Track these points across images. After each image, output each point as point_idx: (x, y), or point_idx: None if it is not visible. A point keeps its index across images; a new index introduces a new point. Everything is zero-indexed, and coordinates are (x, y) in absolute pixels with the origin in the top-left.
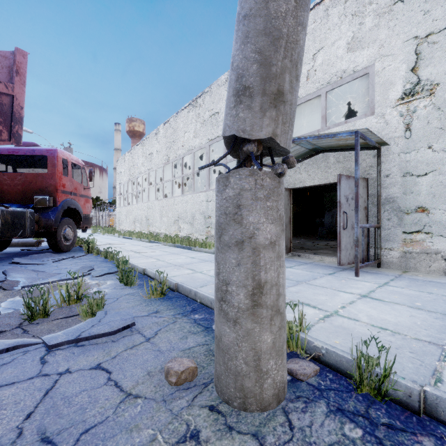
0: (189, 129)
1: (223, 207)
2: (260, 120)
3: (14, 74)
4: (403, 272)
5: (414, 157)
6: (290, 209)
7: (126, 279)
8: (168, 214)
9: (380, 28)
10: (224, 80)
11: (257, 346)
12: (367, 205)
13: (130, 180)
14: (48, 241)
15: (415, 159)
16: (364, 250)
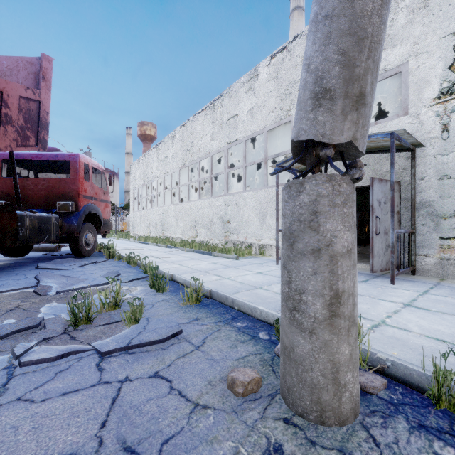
0: (206, 133)
1: (296, 213)
2: (341, 123)
3: (40, 80)
4: (441, 280)
5: (452, 159)
6: None
7: (158, 285)
8: (185, 219)
9: (414, 25)
10: (244, 82)
11: (335, 358)
12: (400, 210)
13: (145, 184)
14: (70, 246)
15: (454, 161)
16: (397, 256)
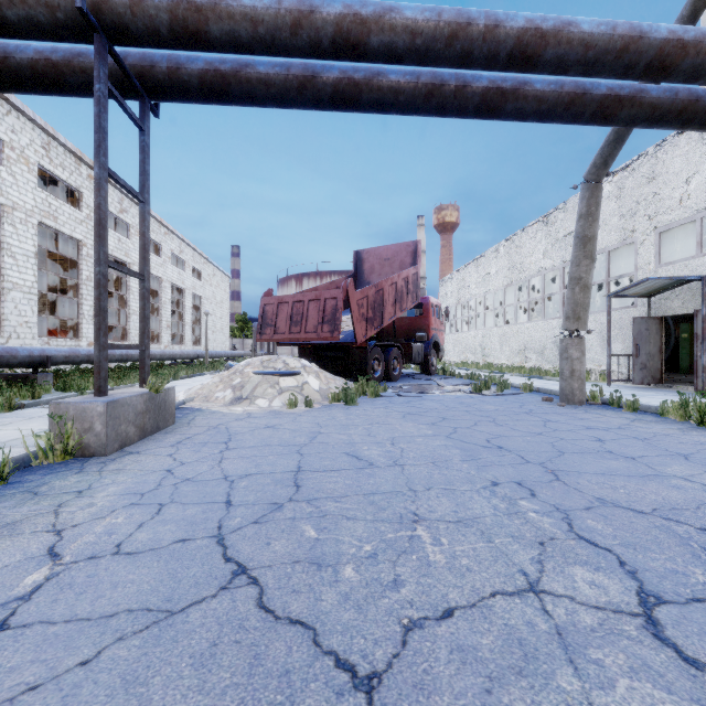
0: (537, 249)
1: (561, 348)
2: (572, 325)
3: (417, 258)
4: None
5: None
6: (660, 338)
7: (504, 385)
8: (511, 343)
9: None
10: None
11: (572, 387)
12: None
13: (459, 303)
14: (423, 366)
15: None
16: None
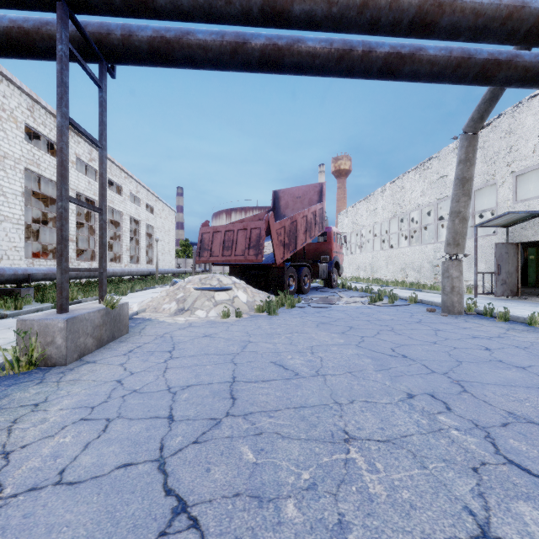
0: (416, 189)
1: (443, 269)
2: (453, 250)
3: (322, 196)
4: None
5: None
6: (516, 260)
7: (393, 297)
8: (395, 263)
9: None
10: (452, 148)
11: (452, 300)
12: None
13: (353, 231)
14: (326, 281)
15: None
16: None
